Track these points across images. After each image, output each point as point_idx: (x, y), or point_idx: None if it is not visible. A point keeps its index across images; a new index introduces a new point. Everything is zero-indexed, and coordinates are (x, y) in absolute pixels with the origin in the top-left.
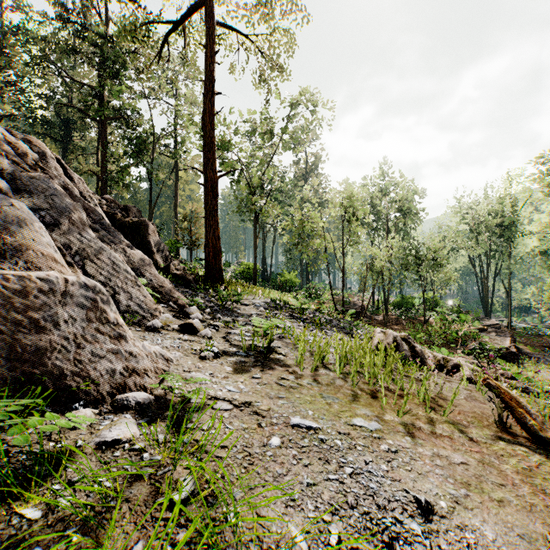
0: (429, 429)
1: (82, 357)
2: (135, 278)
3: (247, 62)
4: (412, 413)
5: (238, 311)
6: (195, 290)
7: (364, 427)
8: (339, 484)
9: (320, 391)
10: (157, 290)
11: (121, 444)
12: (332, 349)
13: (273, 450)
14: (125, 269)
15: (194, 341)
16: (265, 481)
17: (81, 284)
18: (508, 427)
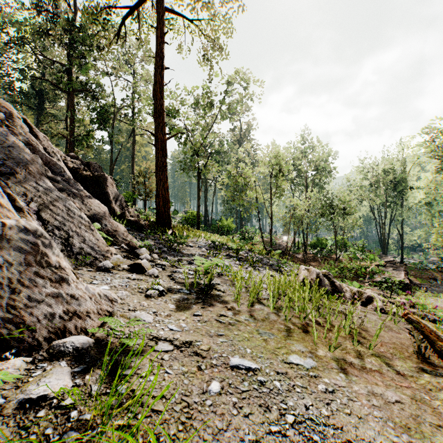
0: (359, 363)
1: (17, 303)
2: (88, 223)
3: (192, 43)
4: (341, 347)
5: (183, 251)
6: (147, 233)
7: (301, 365)
8: (281, 437)
9: (256, 327)
10: (111, 233)
11: (48, 400)
12: (264, 285)
13: (213, 398)
14: (79, 215)
15: (142, 280)
16: (203, 440)
17: (20, 228)
18: (426, 357)
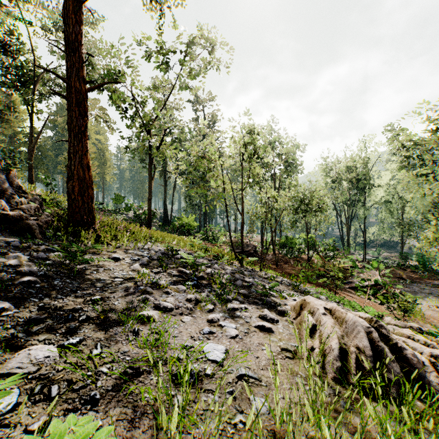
0: None
1: None
2: None
3: None
4: None
5: (91, 274)
6: (28, 239)
7: None
8: None
9: None
10: None
11: None
12: (259, 396)
13: None
14: None
15: None
16: None
17: None
18: None
